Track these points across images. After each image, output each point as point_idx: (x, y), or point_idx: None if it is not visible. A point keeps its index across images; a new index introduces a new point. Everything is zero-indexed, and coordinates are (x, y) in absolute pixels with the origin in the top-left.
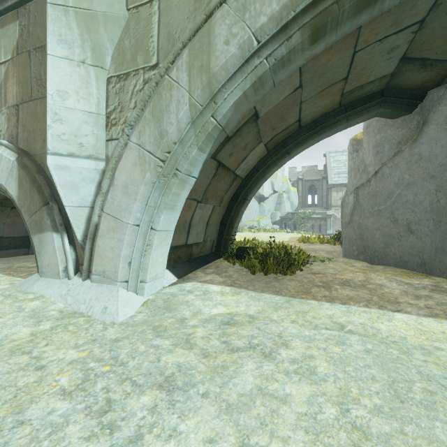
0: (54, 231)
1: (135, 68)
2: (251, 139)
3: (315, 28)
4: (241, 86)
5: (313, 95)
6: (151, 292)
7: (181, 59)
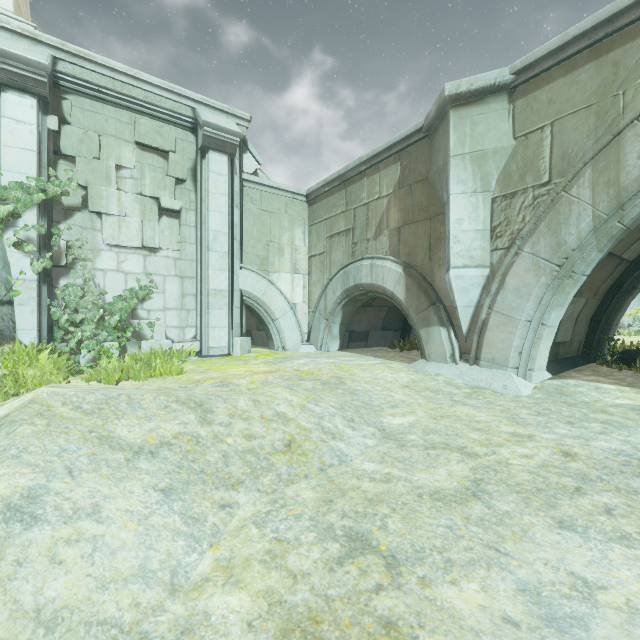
0: (441, 326)
1: (522, 187)
2: None
3: None
4: None
5: None
6: (536, 381)
7: (583, 178)
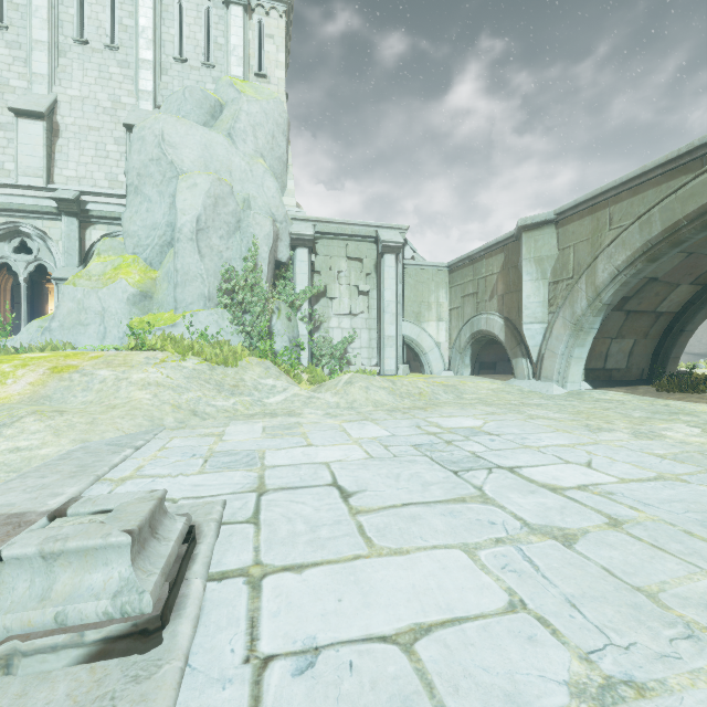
0: (522, 357)
1: (561, 279)
2: (660, 288)
3: (649, 261)
4: (613, 288)
5: None
6: (571, 389)
7: (582, 279)
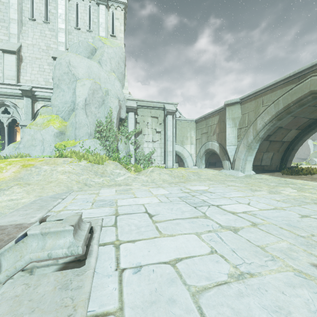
0: (226, 160)
1: (243, 127)
2: (283, 131)
3: (278, 120)
4: (263, 131)
5: (307, 114)
6: (246, 174)
7: (251, 127)
